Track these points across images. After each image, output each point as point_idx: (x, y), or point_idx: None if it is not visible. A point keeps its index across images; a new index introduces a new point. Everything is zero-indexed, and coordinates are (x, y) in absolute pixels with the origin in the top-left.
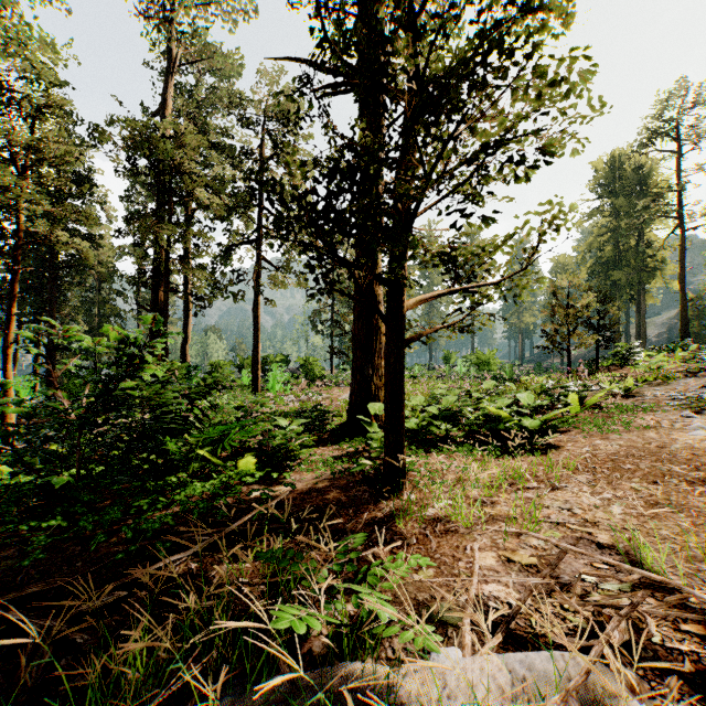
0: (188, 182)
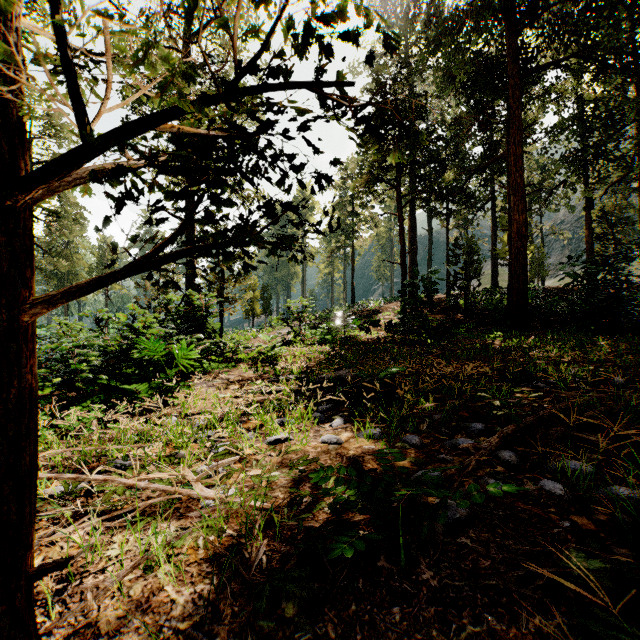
0: None
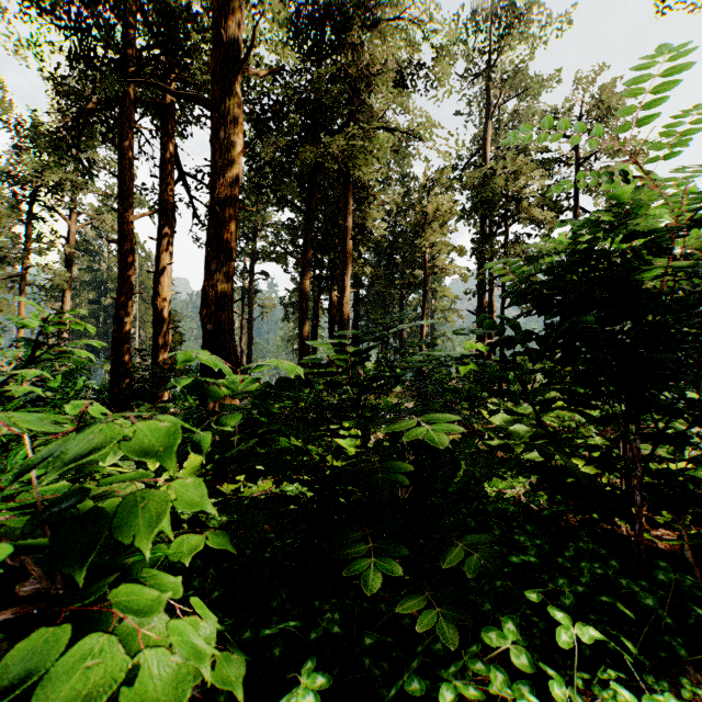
0: (523, 205)
